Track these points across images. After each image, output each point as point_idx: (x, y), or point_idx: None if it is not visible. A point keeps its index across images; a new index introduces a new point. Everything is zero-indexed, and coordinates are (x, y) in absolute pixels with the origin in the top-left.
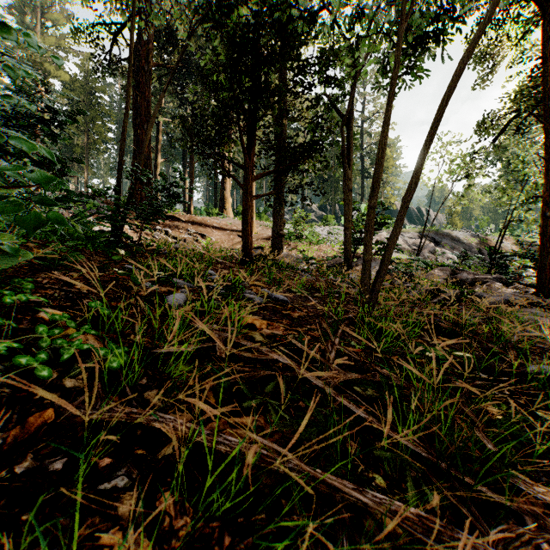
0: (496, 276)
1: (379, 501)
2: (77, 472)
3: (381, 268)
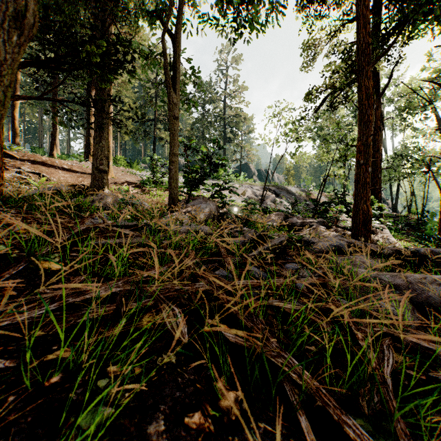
0: (320, 220)
1: None
2: None
3: None
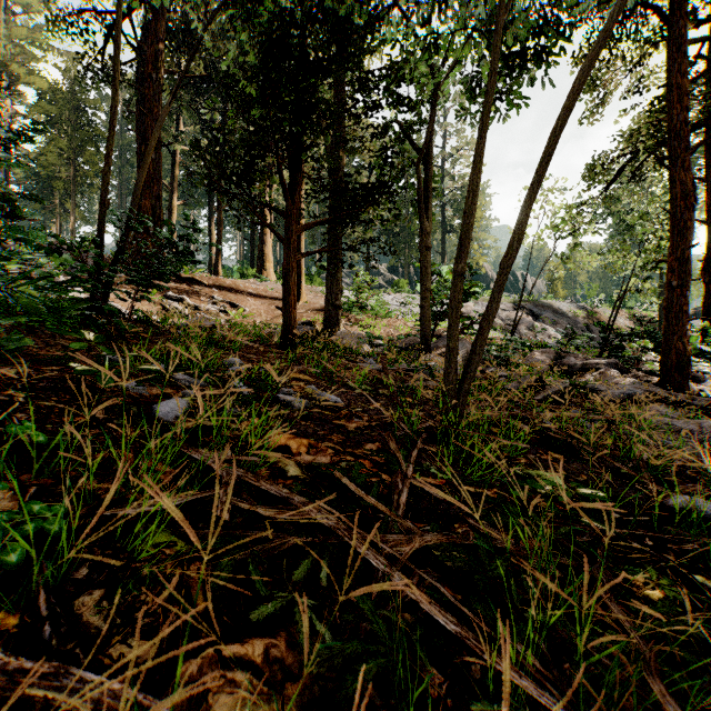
0: (610, 361)
1: None
2: None
3: (471, 359)
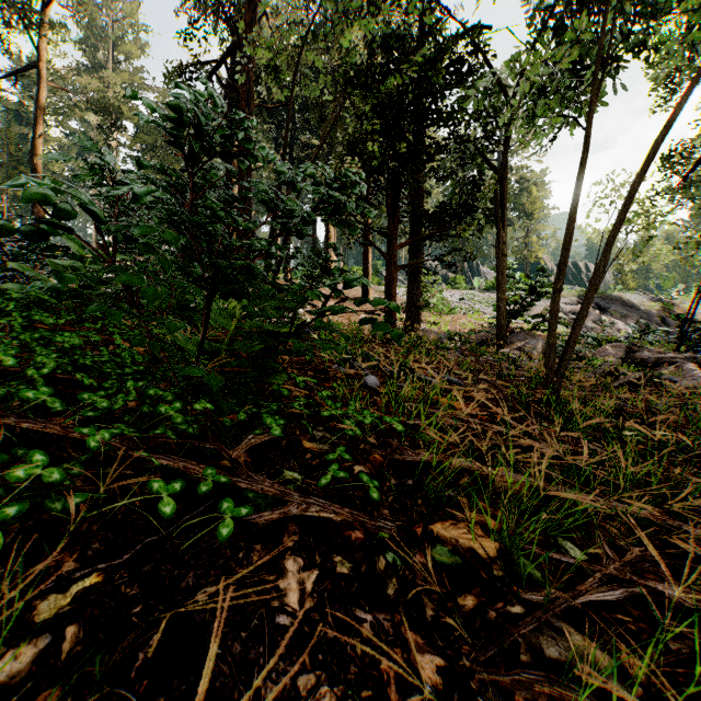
0: (687, 355)
1: (622, 506)
2: (423, 487)
3: (566, 351)
